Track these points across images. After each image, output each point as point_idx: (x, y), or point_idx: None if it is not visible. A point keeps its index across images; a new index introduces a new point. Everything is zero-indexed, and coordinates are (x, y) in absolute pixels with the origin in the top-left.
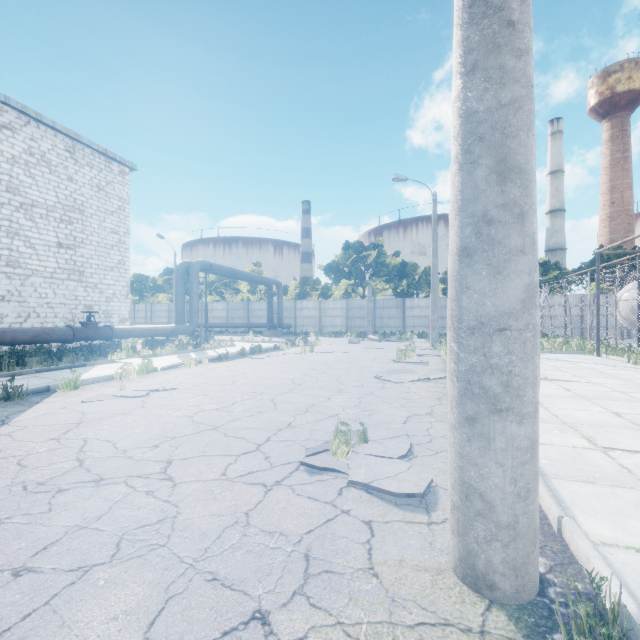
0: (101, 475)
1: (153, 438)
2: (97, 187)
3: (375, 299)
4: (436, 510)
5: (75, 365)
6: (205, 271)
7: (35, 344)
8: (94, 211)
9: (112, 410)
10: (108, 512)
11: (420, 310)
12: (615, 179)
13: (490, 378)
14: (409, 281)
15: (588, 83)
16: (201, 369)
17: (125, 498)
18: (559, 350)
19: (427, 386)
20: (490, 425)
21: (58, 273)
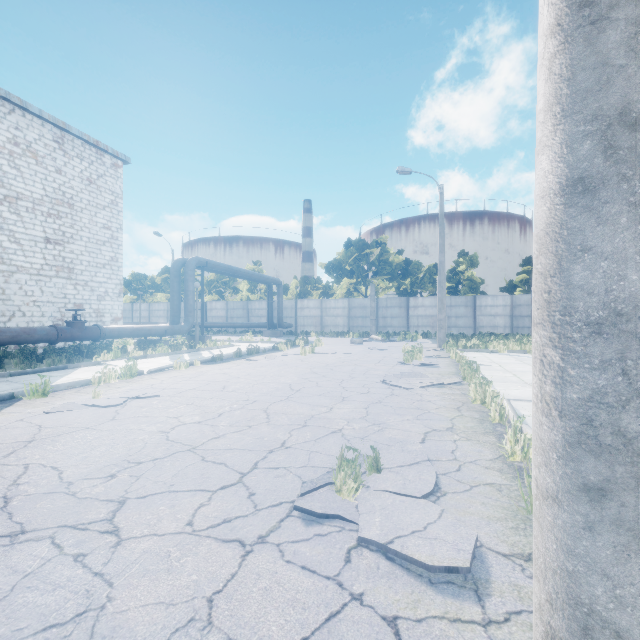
0: (24, 524)
1: (112, 464)
2: (88, 180)
3: (378, 298)
4: (491, 594)
5: (55, 368)
6: (201, 268)
7: (19, 345)
8: (84, 205)
9: (76, 423)
10: (6, 597)
11: (424, 309)
12: None
13: (638, 417)
14: (413, 280)
15: None
16: (191, 372)
17: (41, 568)
18: None
19: (442, 393)
20: (639, 506)
21: (45, 270)
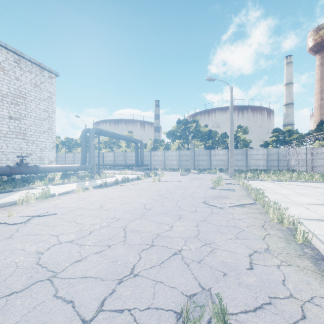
0: None
1: None
2: (34, 84)
3: (194, 150)
4: None
5: (4, 191)
6: (98, 134)
7: None
8: (33, 98)
9: None
10: None
11: (219, 156)
12: (323, 86)
13: None
14: (213, 140)
15: (308, 35)
16: (85, 194)
17: None
18: (310, 180)
19: (245, 211)
20: None
21: (9, 134)
